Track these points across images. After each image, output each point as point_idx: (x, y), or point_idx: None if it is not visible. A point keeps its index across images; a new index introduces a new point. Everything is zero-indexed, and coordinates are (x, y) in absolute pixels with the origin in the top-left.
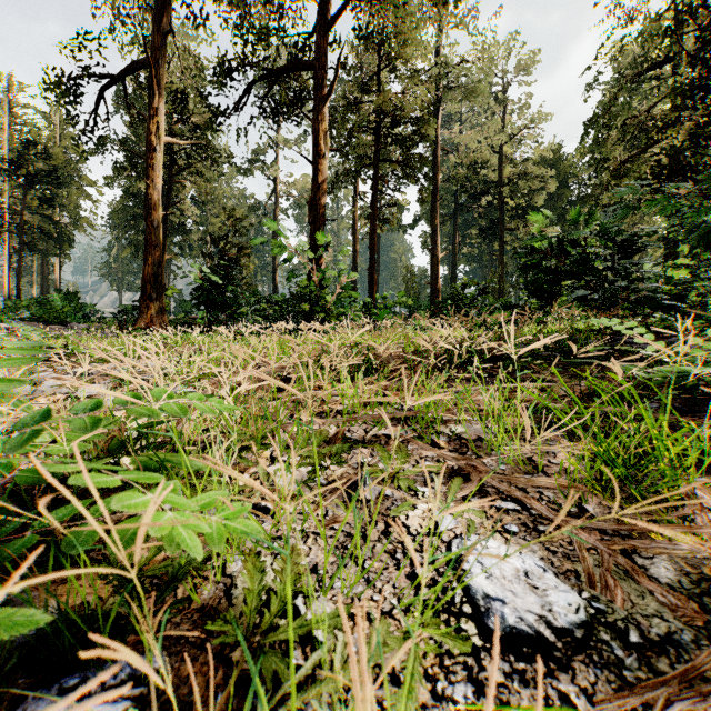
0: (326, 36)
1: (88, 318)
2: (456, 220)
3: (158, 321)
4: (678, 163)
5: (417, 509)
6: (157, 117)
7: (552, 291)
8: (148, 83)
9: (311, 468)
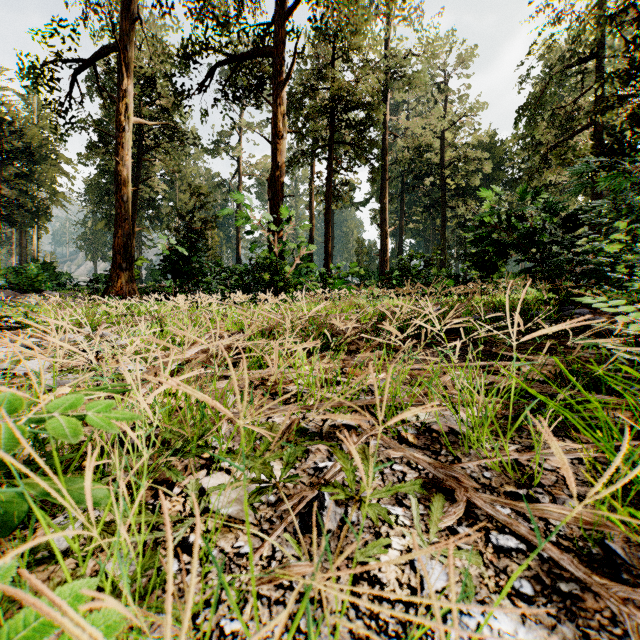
0: (284, 25)
1: (63, 286)
2: (402, 198)
3: (128, 289)
4: (617, 143)
5: (391, 548)
6: (126, 99)
7: (493, 263)
8: (118, 67)
9: (255, 486)
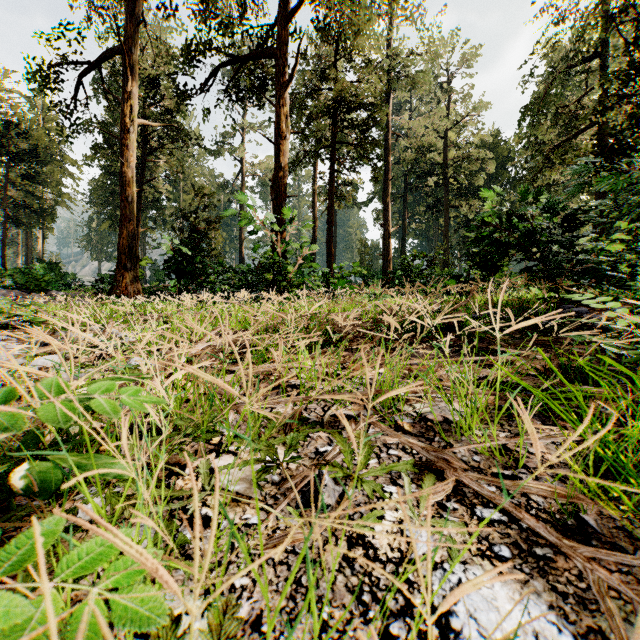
0: (287, 27)
1: (68, 286)
2: (405, 198)
3: (132, 289)
4: (617, 143)
5: (384, 519)
6: (131, 100)
7: (495, 262)
8: (123, 70)
9: (261, 466)
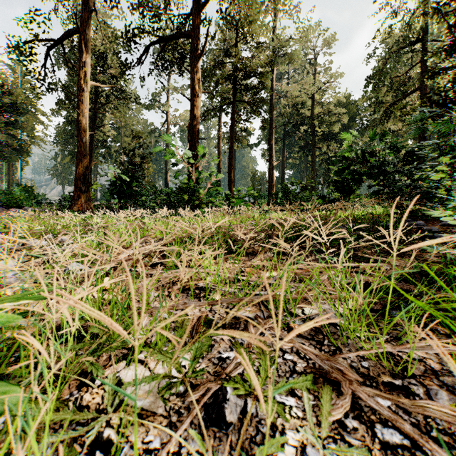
0: (199, 15)
1: (39, 203)
2: (284, 141)
3: (86, 206)
4: (443, 99)
5: (287, 443)
6: (85, 68)
7: (350, 187)
8: (79, 45)
9: (165, 382)
